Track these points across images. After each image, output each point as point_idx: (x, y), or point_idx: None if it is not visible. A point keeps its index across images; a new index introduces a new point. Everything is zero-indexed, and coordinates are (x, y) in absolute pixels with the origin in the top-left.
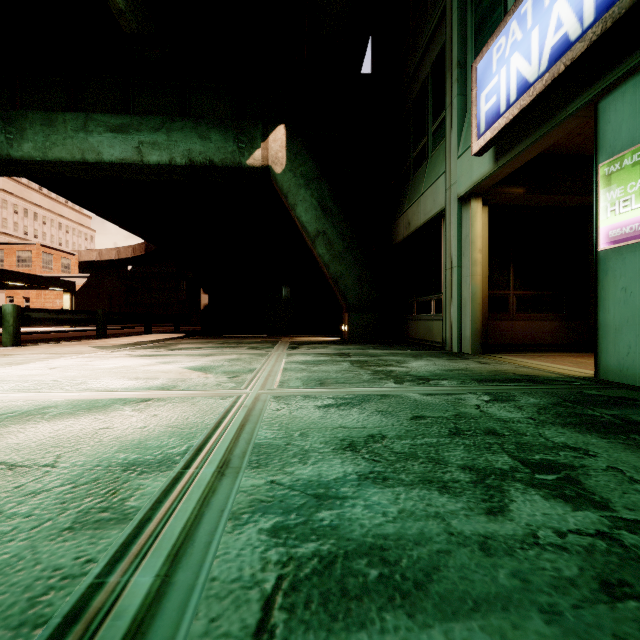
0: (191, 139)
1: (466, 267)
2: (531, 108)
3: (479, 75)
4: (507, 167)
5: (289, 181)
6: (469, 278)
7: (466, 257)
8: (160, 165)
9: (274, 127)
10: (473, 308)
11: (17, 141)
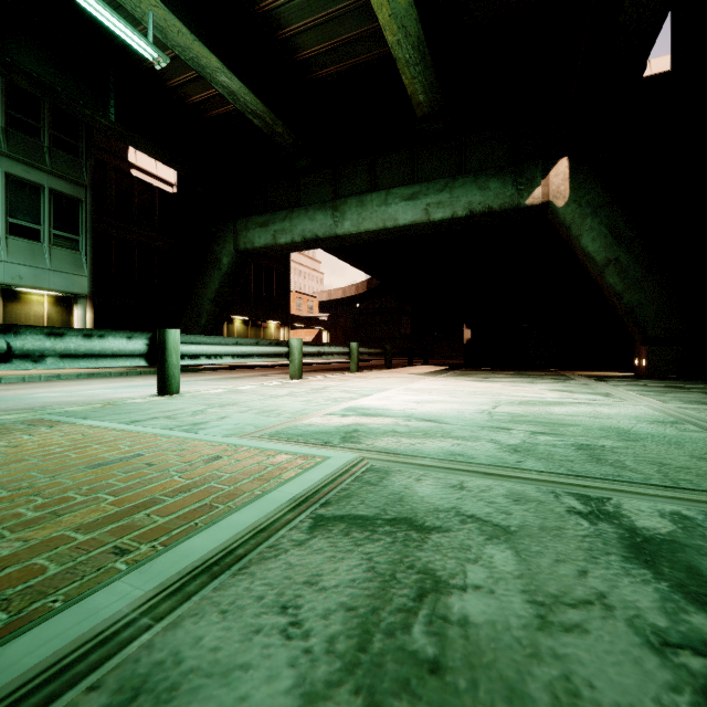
0: (471, 192)
1: None
2: None
3: None
4: None
5: (572, 213)
6: None
7: None
8: (443, 220)
9: (555, 162)
10: None
11: (340, 222)
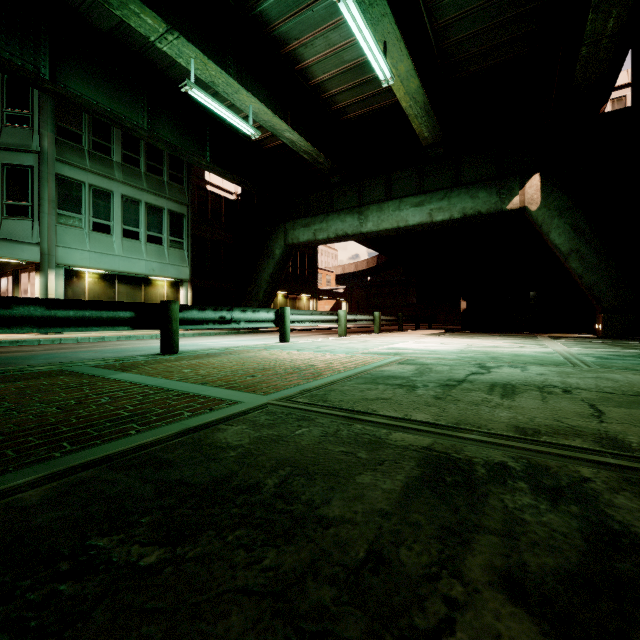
0: (464, 200)
1: None
2: None
3: None
4: None
5: (543, 215)
6: None
7: None
8: (442, 221)
9: (530, 177)
10: None
11: (364, 223)
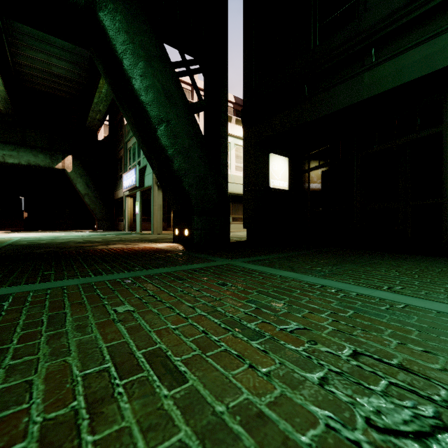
0: (29, 156)
1: (127, 212)
2: (128, 190)
3: (123, 178)
4: (131, 194)
5: (74, 175)
6: (127, 214)
7: (127, 209)
8: (13, 163)
9: (67, 156)
10: (128, 221)
11: None
